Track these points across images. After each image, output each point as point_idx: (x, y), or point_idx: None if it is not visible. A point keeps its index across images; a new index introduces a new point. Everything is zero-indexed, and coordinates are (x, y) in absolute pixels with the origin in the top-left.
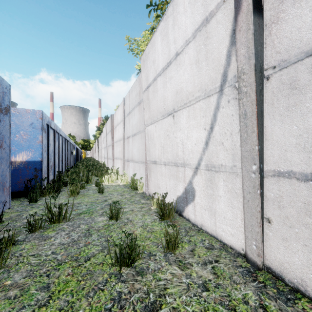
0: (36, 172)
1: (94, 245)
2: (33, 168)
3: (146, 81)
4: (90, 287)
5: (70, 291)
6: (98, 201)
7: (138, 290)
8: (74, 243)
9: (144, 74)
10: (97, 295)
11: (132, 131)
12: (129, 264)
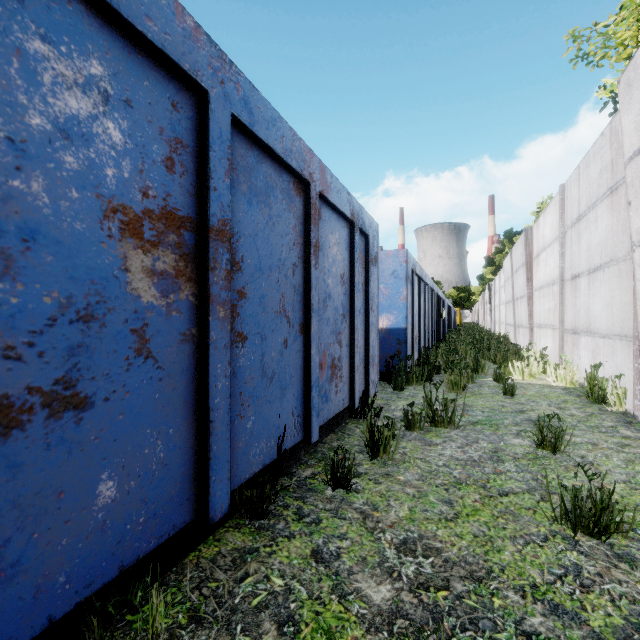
0: (399, 346)
1: (511, 479)
2: (396, 340)
3: (638, 132)
4: (516, 532)
5: (483, 521)
6: (505, 409)
7: (622, 582)
8: (474, 464)
9: (630, 118)
10: (530, 547)
11: (589, 260)
12: (596, 534)
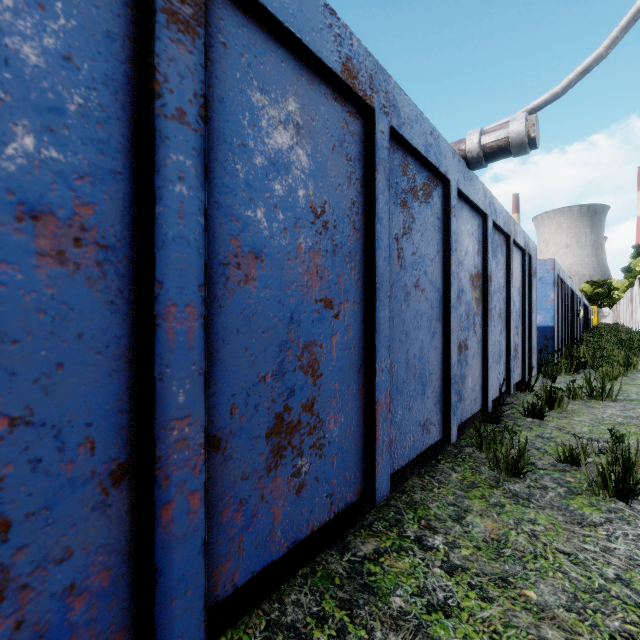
0: (546, 342)
1: None
2: (543, 336)
3: None
4: None
5: None
6: None
7: None
8: (633, 418)
9: None
10: None
11: None
12: None
